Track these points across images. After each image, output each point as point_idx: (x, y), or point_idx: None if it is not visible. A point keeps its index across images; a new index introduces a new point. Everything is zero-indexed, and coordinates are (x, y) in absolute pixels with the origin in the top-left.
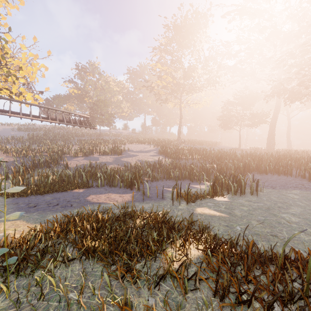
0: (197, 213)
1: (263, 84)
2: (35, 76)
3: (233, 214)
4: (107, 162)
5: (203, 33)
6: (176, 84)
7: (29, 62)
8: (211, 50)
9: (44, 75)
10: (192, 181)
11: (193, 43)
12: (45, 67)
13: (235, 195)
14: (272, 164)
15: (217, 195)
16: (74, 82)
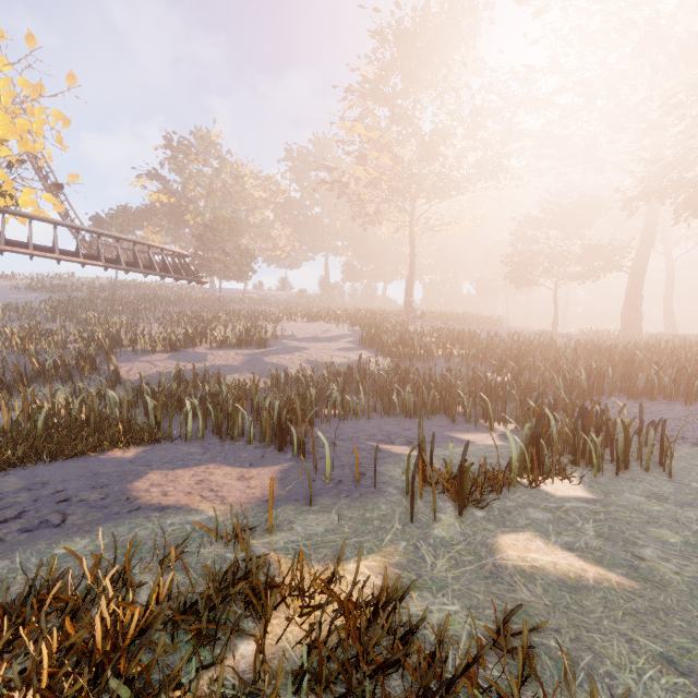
0: (509, 564)
1: (610, 179)
2: (42, 144)
3: (649, 570)
4: (227, 366)
5: (467, 50)
6: (401, 176)
7: (20, 103)
8: (488, 90)
9: (61, 139)
10: (454, 420)
11: (442, 75)
12: (64, 117)
13: (599, 472)
14: (663, 372)
15: (543, 471)
16: (160, 177)
